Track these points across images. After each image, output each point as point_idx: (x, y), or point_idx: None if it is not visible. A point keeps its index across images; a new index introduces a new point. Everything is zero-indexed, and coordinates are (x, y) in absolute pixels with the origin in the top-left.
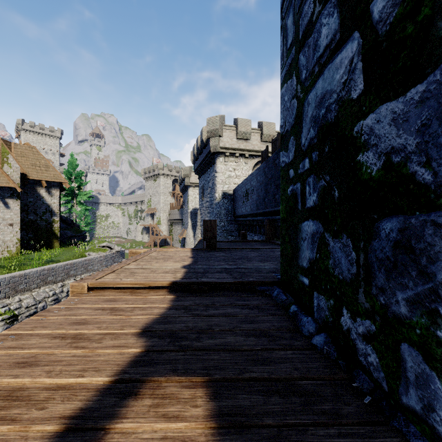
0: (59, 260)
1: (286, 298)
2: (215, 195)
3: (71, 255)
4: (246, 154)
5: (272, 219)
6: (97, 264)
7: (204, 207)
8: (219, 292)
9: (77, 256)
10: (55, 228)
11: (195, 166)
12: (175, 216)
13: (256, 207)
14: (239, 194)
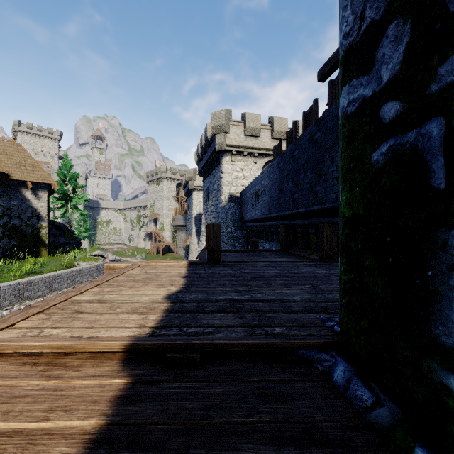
0: (42, 271)
1: (372, 395)
2: (221, 198)
3: (58, 265)
4: (255, 152)
5: (289, 224)
6: (87, 275)
7: (209, 212)
8: (223, 364)
9: (65, 266)
10: (43, 235)
11: (200, 167)
12: (178, 222)
13: (268, 210)
14: (248, 196)
